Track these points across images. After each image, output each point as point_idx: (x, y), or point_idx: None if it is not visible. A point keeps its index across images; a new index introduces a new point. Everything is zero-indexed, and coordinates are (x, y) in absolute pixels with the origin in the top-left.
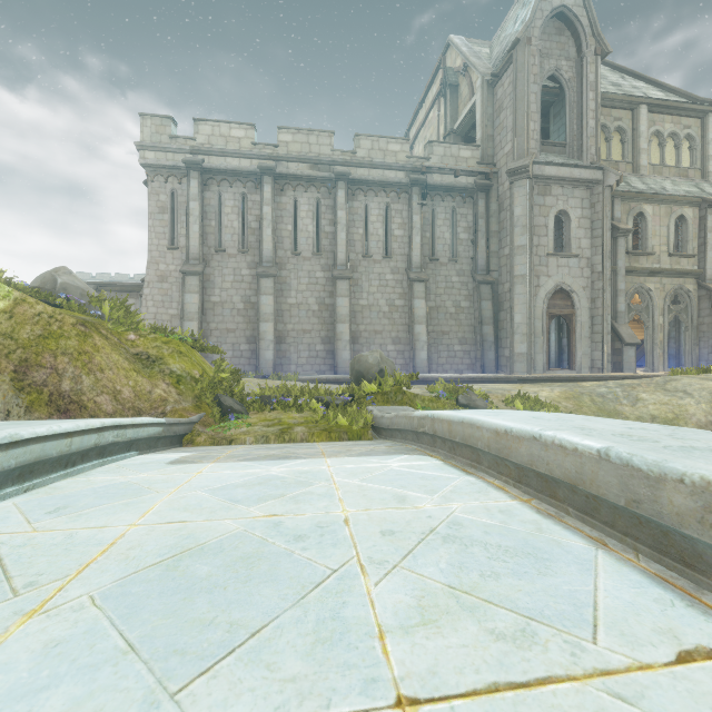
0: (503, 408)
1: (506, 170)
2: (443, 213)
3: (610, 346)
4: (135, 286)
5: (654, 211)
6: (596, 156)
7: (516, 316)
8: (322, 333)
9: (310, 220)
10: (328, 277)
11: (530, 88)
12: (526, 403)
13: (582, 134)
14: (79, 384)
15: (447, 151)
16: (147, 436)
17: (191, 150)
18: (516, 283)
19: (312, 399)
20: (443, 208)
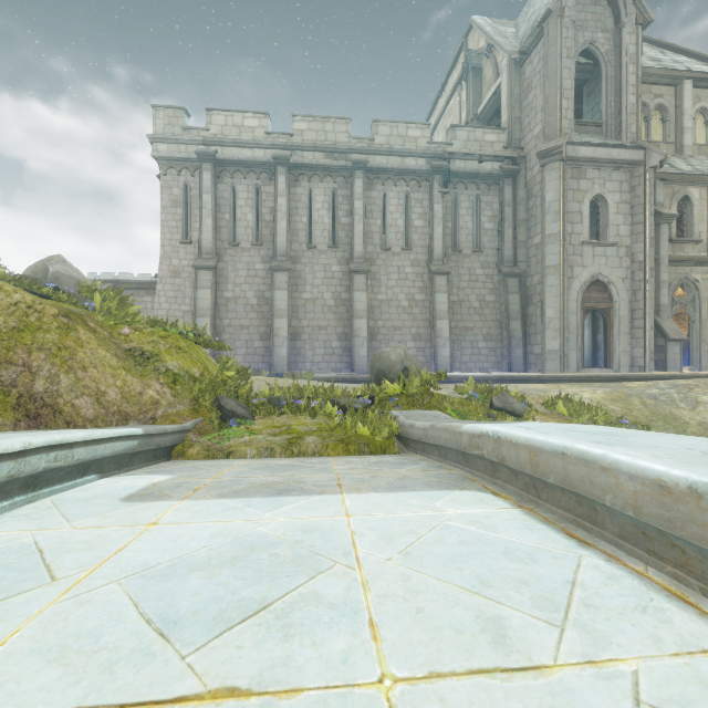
0: (542, 412)
1: (537, 152)
2: (466, 201)
3: (652, 342)
4: (151, 283)
5: (701, 195)
6: (637, 134)
7: (548, 310)
8: (338, 329)
9: (326, 212)
10: (345, 271)
11: (562, 63)
12: (570, 406)
13: (620, 111)
14: (55, 384)
15: (471, 136)
16: (111, 454)
17: (204, 141)
18: (548, 274)
19: (326, 402)
20: (466, 196)
